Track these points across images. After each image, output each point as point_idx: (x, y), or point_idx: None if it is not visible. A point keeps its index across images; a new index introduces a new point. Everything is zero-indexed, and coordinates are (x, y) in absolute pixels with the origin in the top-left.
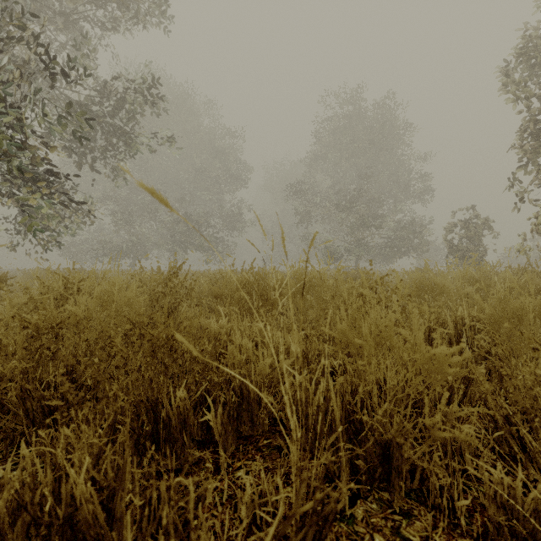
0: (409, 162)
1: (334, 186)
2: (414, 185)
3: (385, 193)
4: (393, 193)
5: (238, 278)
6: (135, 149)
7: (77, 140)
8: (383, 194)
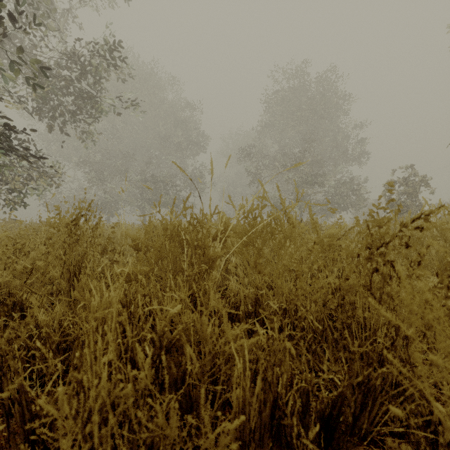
0: (347, 129)
1: (281, 150)
2: (352, 149)
3: (326, 156)
4: (333, 157)
5: (166, 223)
6: (98, 109)
7: (46, 103)
8: (324, 158)
